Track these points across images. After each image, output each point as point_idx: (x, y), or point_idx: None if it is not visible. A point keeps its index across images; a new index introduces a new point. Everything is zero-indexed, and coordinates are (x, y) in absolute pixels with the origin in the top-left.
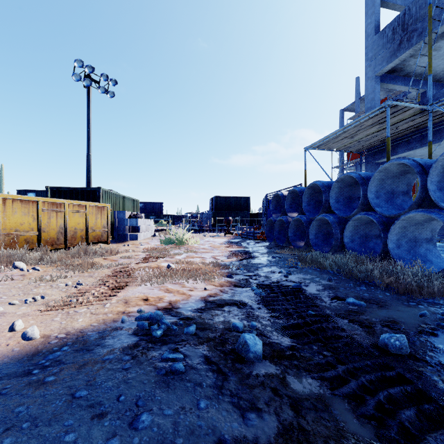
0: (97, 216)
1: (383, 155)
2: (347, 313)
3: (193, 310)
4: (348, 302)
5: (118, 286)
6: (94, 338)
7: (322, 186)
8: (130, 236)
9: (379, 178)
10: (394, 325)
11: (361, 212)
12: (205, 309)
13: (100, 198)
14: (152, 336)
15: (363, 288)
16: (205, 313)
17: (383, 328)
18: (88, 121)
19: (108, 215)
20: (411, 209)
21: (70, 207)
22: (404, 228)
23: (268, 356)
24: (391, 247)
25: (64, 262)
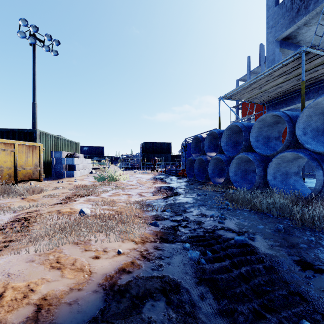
0: (28, 155)
1: (283, 105)
2: None
3: None
4: None
5: None
6: None
7: (242, 126)
8: (66, 173)
9: (308, 114)
10: None
11: (286, 150)
12: (105, 323)
13: (36, 138)
14: None
15: None
16: None
17: None
18: (33, 74)
19: (40, 154)
20: None
21: None
22: None
23: None
24: None
25: None
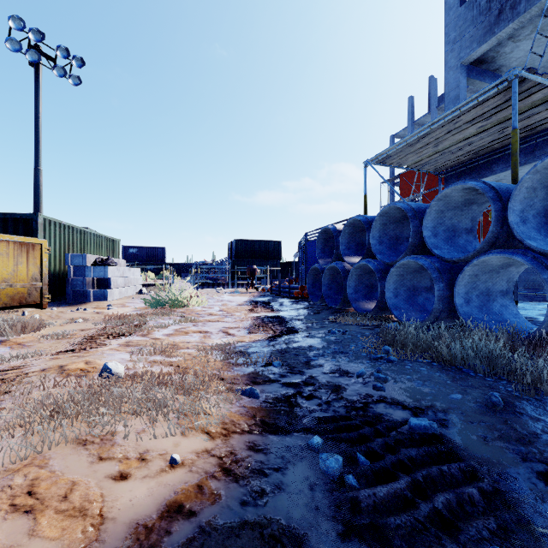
0: (18, 260)
1: (474, 176)
2: None
3: None
4: None
5: None
6: None
7: (409, 209)
8: (93, 293)
9: (530, 186)
10: None
11: (490, 250)
12: None
13: (38, 231)
14: None
15: None
16: None
17: None
18: (36, 116)
19: (43, 258)
20: None
21: None
22: None
23: None
24: None
25: None
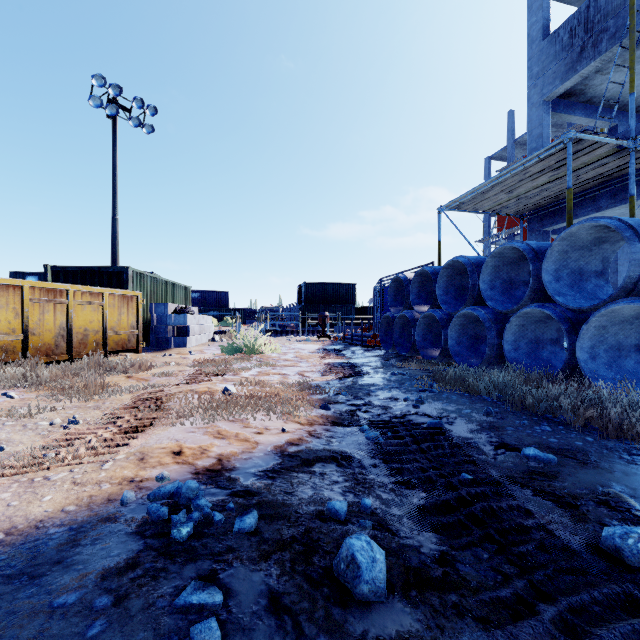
0: (121, 311)
1: (556, 220)
2: (527, 477)
3: (259, 473)
4: (526, 455)
5: (136, 427)
6: (55, 544)
7: (468, 263)
8: (174, 341)
9: (561, 250)
10: (617, 501)
11: (530, 304)
12: (281, 470)
13: (128, 282)
14: (171, 539)
15: (547, 429)
16: (279, 481)
17: (599, 508)
18: (113, 168)
19: (139, 309)
20: (616, 297)
21: (77, 295)
22: (603, 329)
23: (399, 583)
24: (582, 358)
25: (59, 383)
